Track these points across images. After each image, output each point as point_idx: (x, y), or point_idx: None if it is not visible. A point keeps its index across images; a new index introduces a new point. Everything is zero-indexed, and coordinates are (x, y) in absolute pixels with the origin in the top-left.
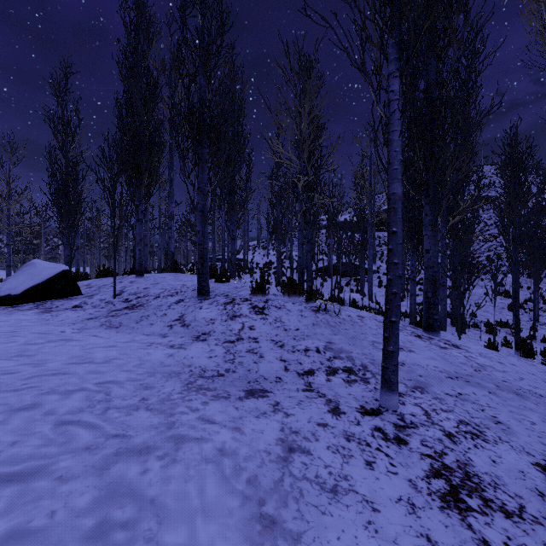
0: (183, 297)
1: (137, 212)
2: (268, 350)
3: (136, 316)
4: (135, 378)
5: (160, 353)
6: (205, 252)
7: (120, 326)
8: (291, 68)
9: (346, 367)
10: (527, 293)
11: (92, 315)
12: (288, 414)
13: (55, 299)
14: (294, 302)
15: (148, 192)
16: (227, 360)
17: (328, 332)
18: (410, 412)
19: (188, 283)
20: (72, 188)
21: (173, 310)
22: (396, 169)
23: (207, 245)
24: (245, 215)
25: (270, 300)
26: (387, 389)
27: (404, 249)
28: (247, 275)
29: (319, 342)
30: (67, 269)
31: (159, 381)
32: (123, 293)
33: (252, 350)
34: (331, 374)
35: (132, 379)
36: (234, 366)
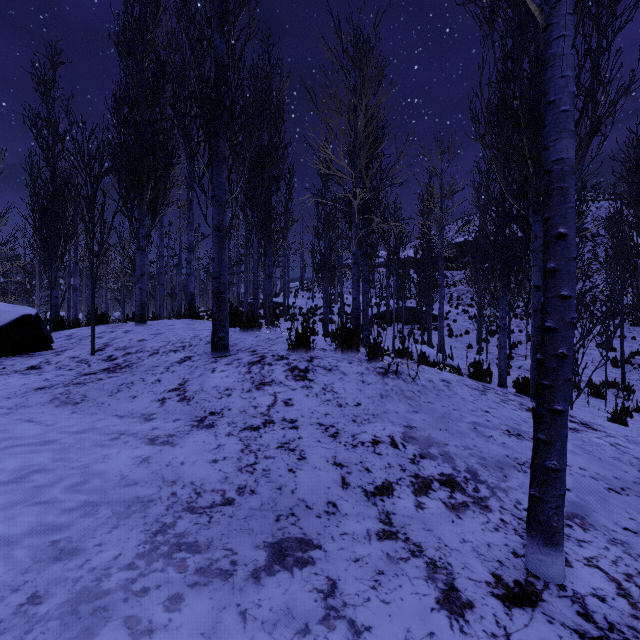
0: (192, 353)
1: (137, 238)
2: (313, 443)
3: (112, 384)
4: (50, 523)
5: (127, 456)
6: (222, 288)
7: (82, 401)
8: (343, 51)
9: (444, 475)
10: (632, 344)
11: (48, 382)
12: (358, 627)
13: (10, 357)
14: (351, 360)
15: (153, 211)
16: (243, 466)
17: (405, 408)
18: (591, 588)
19: (201, 333)
20: (61, 209)
21: (172, 374)
22: (565, 111)
23: (226, 278)
24: (285, 249)
25: (317, 358)
26: (544, 541)
27: (481, 290)
28: (288, 323)
29: (393, 427)
30: (30, 313)
31: (97, 530)
32: (107, 348)
33: (288, 443)
34: (421, 491)
35: (43, 527)
36: (253, 479)
